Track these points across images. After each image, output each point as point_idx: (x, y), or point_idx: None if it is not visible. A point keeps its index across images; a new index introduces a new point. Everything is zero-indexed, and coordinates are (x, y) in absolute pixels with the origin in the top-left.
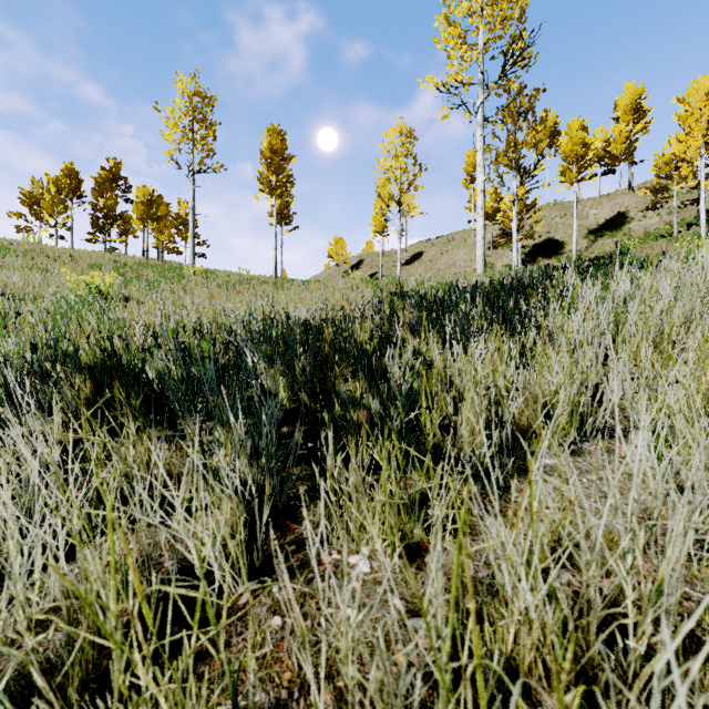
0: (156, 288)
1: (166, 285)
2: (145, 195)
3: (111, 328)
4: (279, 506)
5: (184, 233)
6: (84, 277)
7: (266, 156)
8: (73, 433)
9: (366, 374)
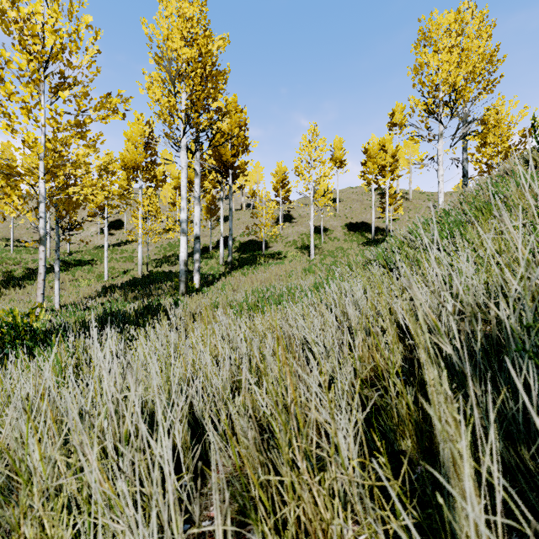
0: None
1: None
2: None
3: None
4: None
5: None
6: None
7: None
8: None
9: None
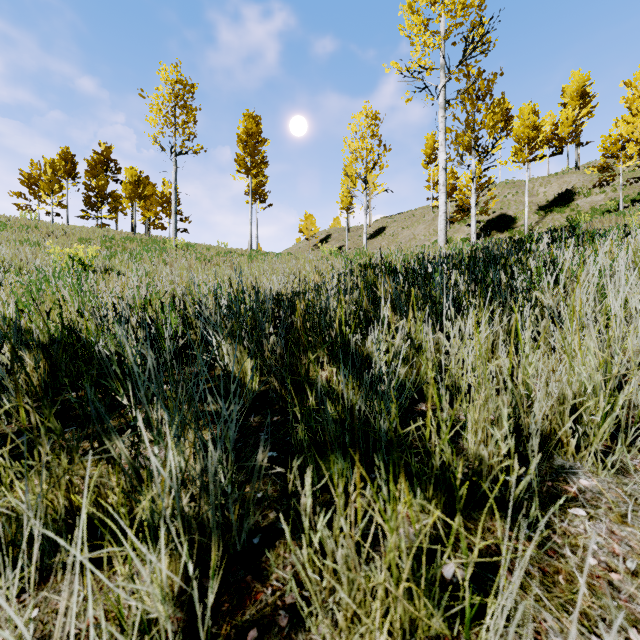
0: (139, 260)
1: (147, 257)
2: (133, 176)
3: (83, 300)
4: (238, 548)
5: (168, 210)
6: (68, 250)
7: (242, 139)
8: (18, 422)
9: (345, 361)
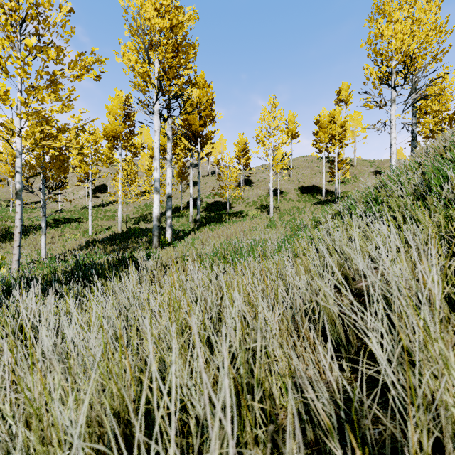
0: None
1: None
2: None
3: None
4: None
5: None
6: None
7: None
8: None
9: None
